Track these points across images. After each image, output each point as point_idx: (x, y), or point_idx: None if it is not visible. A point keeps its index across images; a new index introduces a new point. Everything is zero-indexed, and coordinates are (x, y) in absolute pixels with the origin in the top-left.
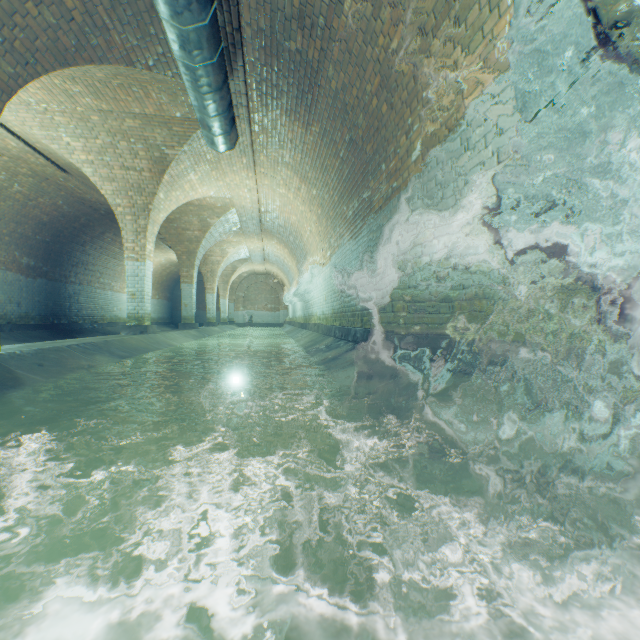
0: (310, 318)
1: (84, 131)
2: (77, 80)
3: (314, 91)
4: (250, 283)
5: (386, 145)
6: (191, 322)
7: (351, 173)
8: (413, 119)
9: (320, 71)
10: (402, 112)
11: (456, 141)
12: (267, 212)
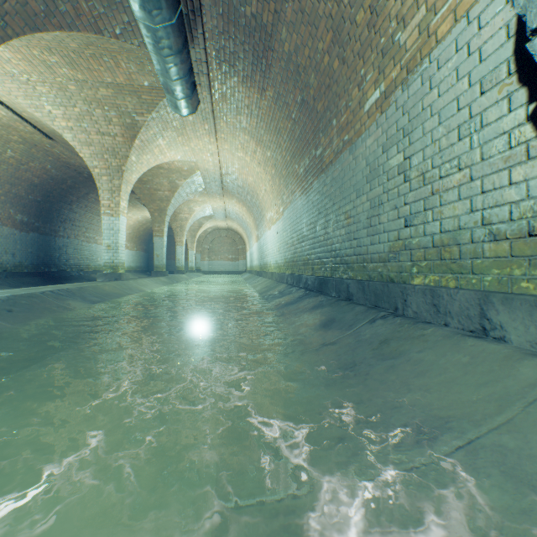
0: (265, 267)
1: (63, 100)
2: (53, 51)
3: (268, 56)
4: (214, 237)
5: (337, 100)
6: (162, 270)
7: (302, 133)
8: (366, 69)
9: (274, 34)
10: (354, 64)
11: (416, 82)
12: (227, 174)
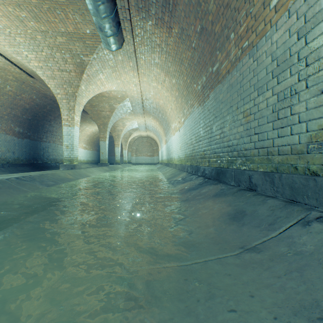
0: (171, 160)
1: (34, 47)
2: (22, 7)
3: None
4: (139, 142)
5: (236, 14)
6: (105, 162)
7: (200, 57)
8: None
9: None
10: None
11: None
12: (146, 99)
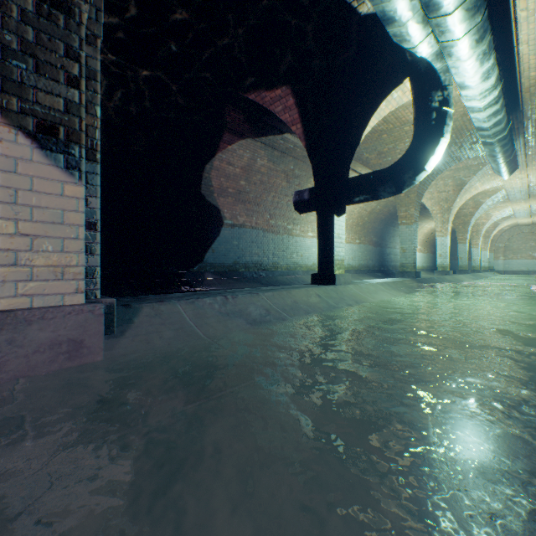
0: None
1: None
2: None
3: None
4: (511, 234)
5: None
6: (464, 269)
7: None
8: None
9: None
10: None
11: None
12: (535, 185)
